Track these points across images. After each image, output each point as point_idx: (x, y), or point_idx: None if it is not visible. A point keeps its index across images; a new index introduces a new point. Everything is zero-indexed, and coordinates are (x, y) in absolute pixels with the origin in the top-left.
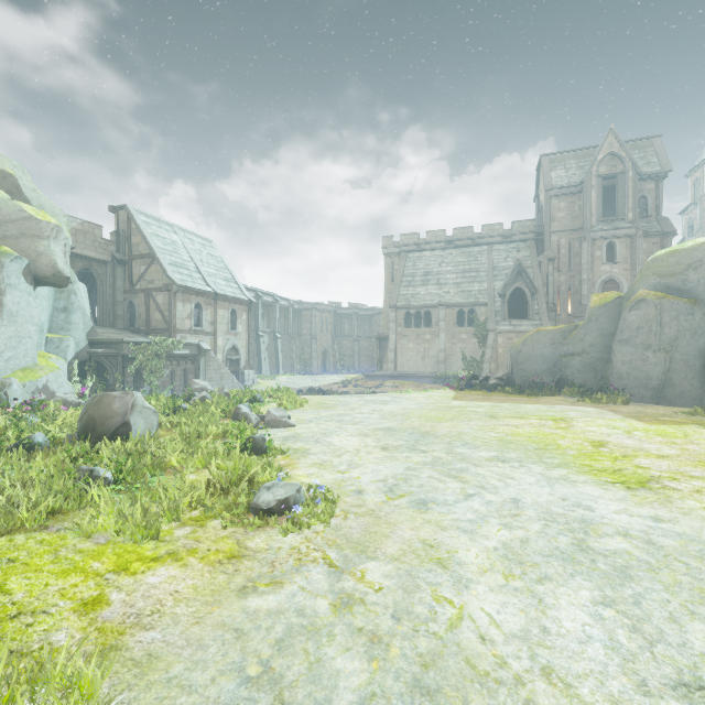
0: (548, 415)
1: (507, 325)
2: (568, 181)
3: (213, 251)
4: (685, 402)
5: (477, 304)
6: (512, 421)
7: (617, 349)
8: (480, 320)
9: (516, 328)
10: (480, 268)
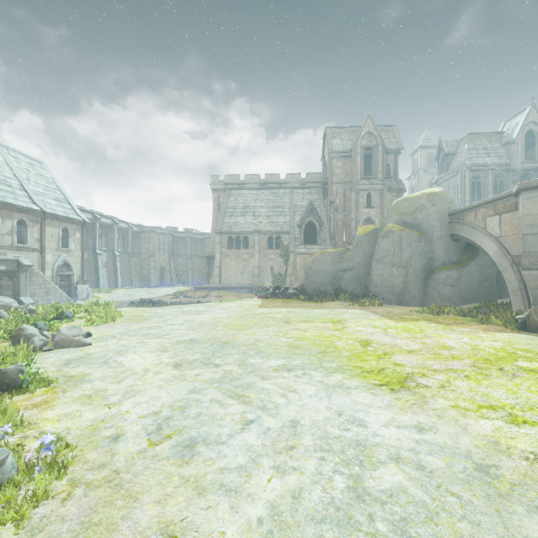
0: (329, 318)
1: (303, 248)
2: (343, 148)
3: (43, 172)
4: (415, 303)
5: (282, 232)
6: (302, 325)
7: (374, 266)
8: (285, 244)
9: (309, 251)
10: (285, 205)
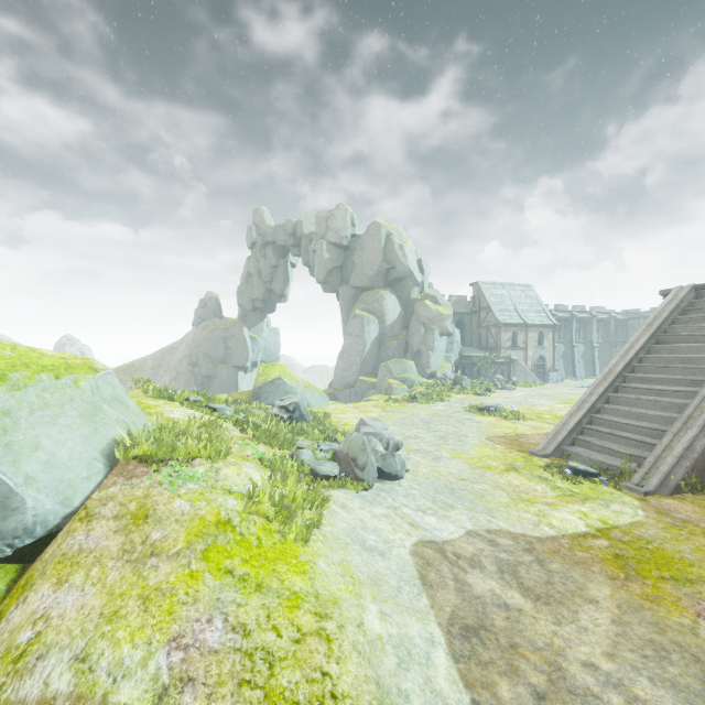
0: None
1: None
2: None
3: (529, 293)
4: None
5: None
6: None
7: None
8: None
9: None
10: None
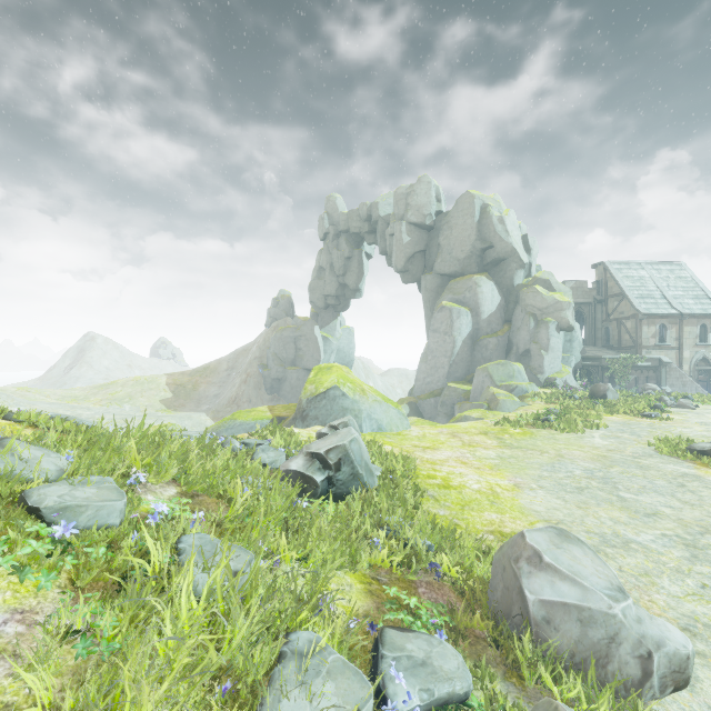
0: None
1: None
2: None
3: (681, 273)
4: None
5: None
6: None
7: None
8: None
9: None
10: None
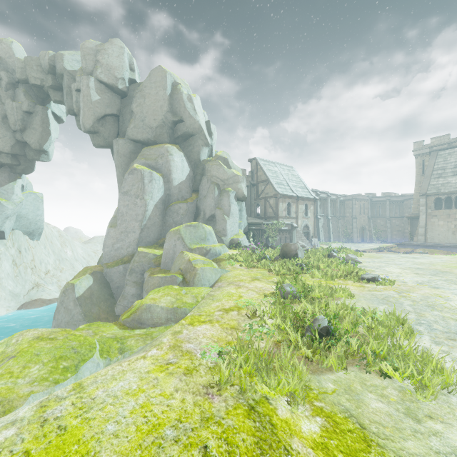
0: None
1: None
2: None
3: (293, 173)
4: None
5: None
6: None
7: None
8: None
9: None
10: None
